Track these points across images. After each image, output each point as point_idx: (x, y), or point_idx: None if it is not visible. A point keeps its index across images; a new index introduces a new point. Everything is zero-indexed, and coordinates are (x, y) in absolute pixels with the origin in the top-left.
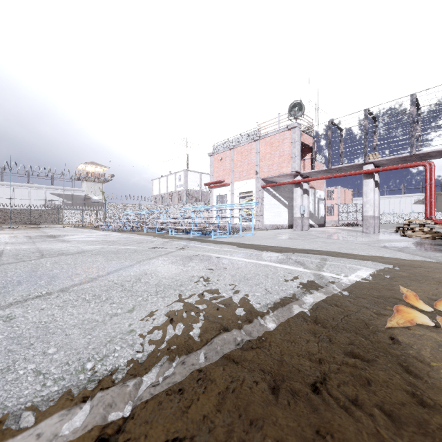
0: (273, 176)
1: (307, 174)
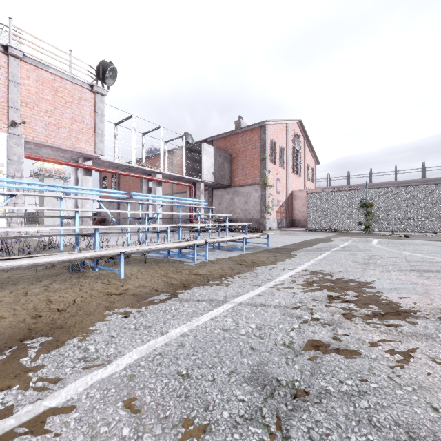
0: (60, 147)
1: (98, 161)
